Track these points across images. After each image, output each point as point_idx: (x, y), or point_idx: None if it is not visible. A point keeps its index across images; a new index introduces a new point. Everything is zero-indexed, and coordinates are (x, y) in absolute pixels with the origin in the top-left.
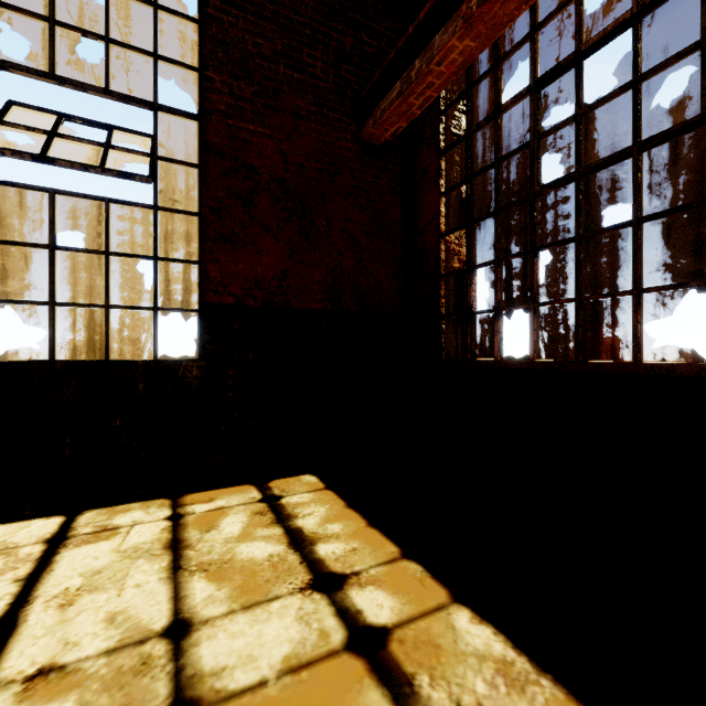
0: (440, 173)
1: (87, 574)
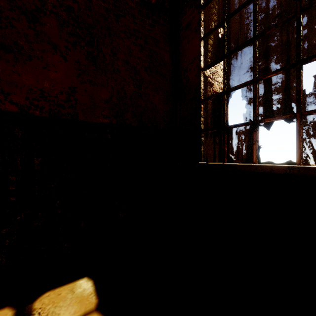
0: (200, 22)
1: None
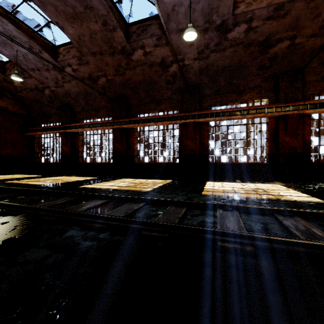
0: (35, 140)
1: (1, 176)
